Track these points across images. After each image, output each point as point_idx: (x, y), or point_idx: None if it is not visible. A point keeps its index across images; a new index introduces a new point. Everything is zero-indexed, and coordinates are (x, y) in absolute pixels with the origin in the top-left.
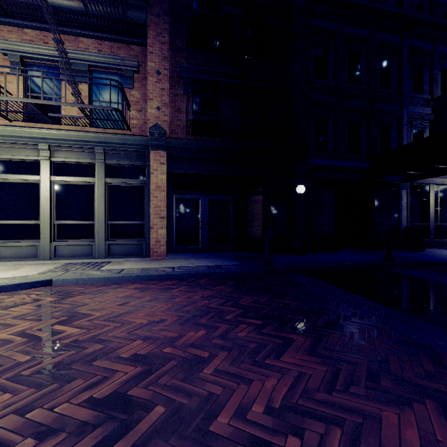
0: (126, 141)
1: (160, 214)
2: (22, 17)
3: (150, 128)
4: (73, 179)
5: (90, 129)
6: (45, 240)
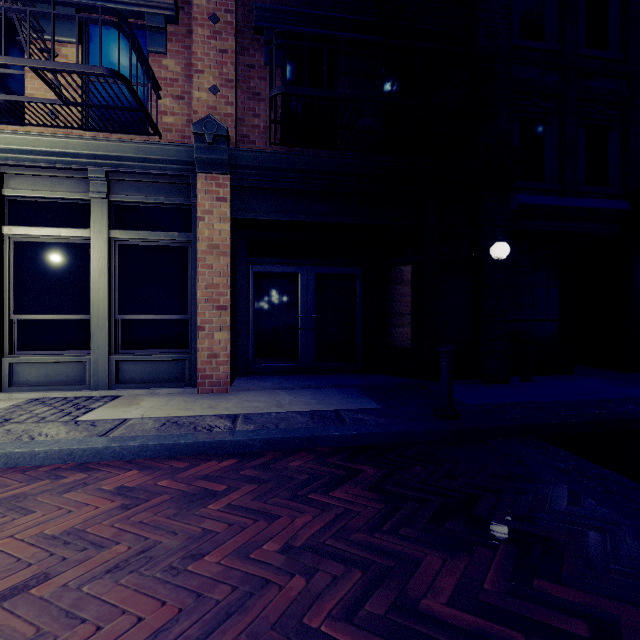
0: (149, 154)
1: (218, 301)
2: None
3: (195, 126)
4: (47, 231)
5: (82, 134)
6: None
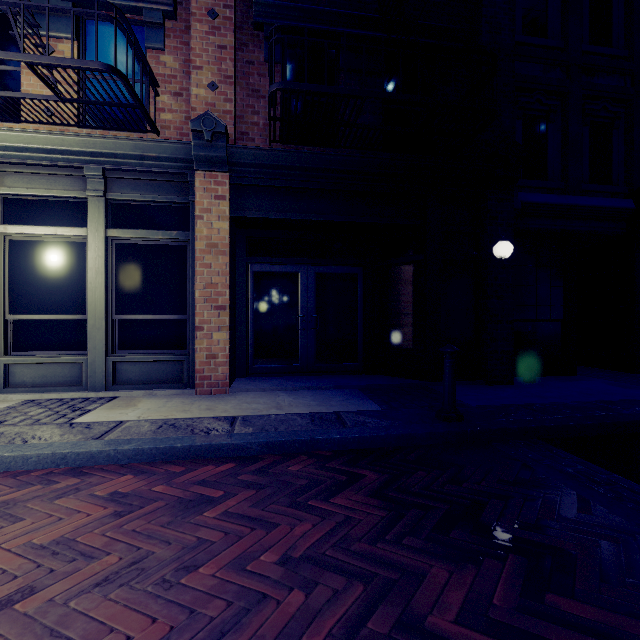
0: (147, 151)
1: (217, 301)
2: None
3: (193, 123)
4: (43, 230)
5: (78, 131)
6: None
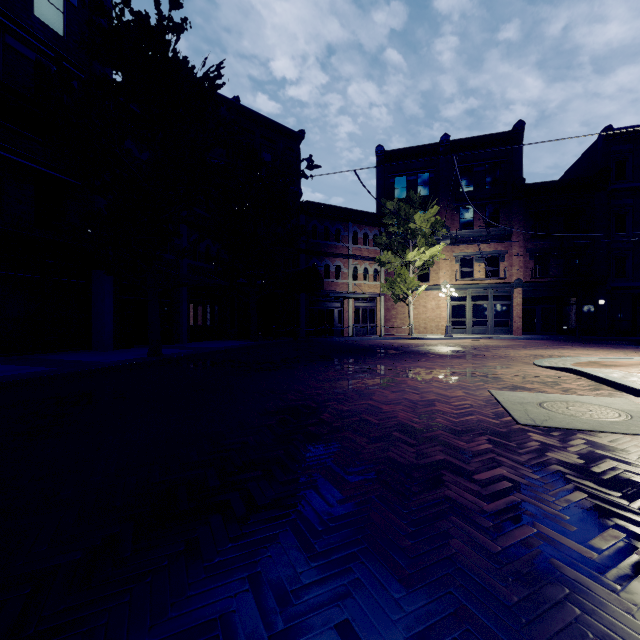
0: (503, 286)
1: (519, 316)
2: (460, 242)
3: (515, 280)
4: (479, 302)
5: (485, 281)
6: (469, 327)
